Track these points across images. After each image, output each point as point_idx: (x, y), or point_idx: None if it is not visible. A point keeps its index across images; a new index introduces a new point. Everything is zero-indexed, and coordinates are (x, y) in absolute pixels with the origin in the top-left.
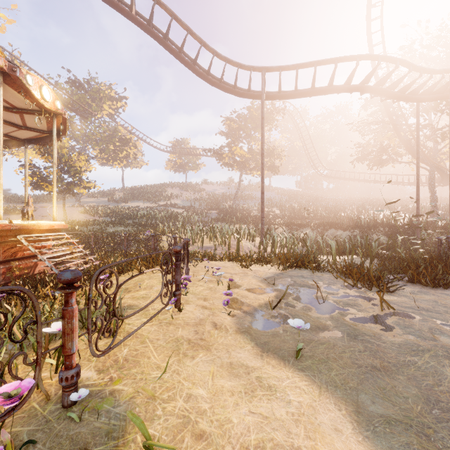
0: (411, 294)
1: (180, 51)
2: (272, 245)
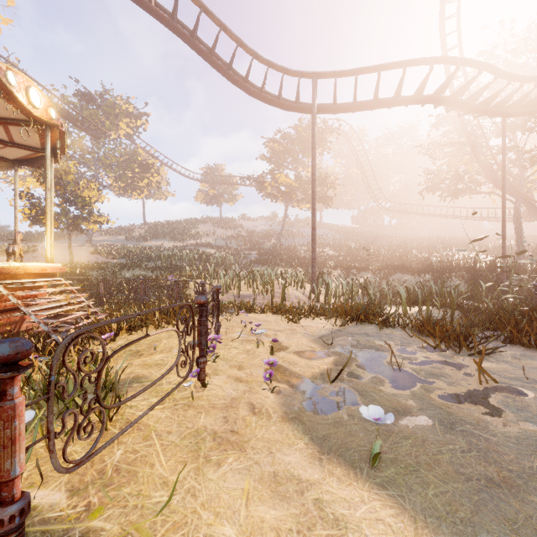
0: (513, 359)
1: (211, 53)
2: (326, 293)
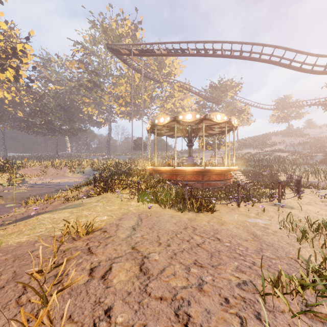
0: None
1: (290, 64)
2: None
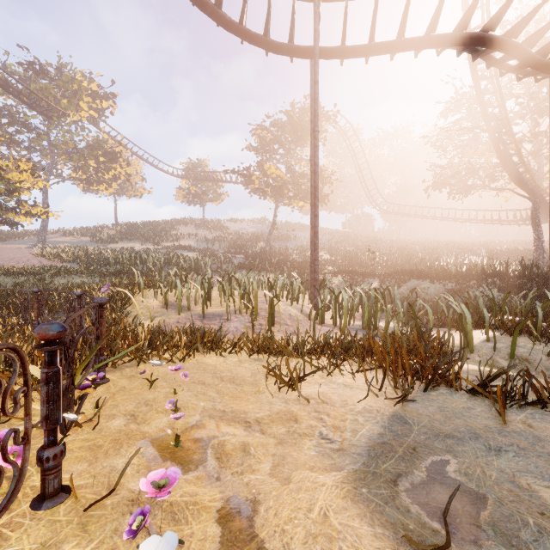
0: None
1: None
2: (335, 310)
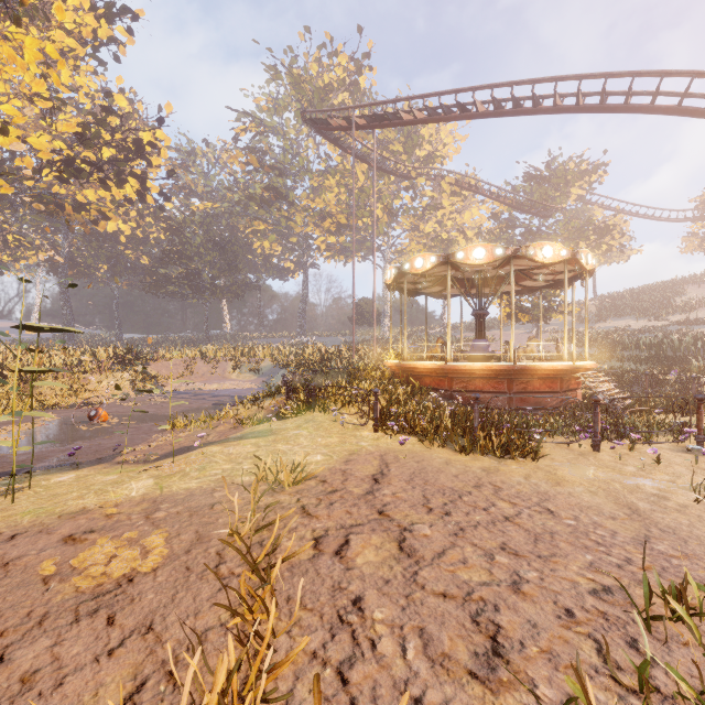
0: None
1: None
2: None
